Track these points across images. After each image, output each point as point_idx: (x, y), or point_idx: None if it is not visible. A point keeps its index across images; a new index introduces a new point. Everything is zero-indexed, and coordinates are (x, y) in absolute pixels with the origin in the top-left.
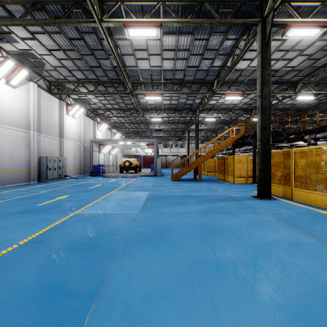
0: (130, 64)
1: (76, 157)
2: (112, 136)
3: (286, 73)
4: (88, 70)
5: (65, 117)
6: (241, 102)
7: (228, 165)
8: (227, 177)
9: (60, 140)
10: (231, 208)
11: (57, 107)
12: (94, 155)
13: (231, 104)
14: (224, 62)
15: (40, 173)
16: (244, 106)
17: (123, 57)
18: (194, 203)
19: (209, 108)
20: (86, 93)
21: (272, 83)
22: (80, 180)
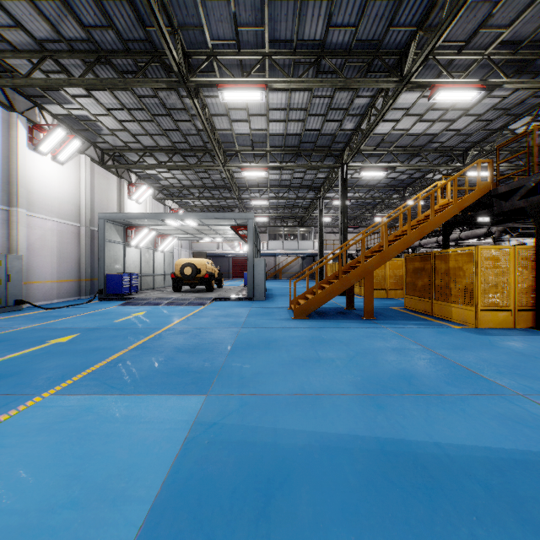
0: None
1: (66, 254)
2: None
3: None
4: None
5: (24, 155)
6: (449, 130)
7: (447, 276)
8: (445, 306)
9: (9, 212)
10: None
11: None
12: (111, 251)
13: (425, 134)
14: None
15: None
16: (451, 141)
17: None
18: None
19: (372, 146)
20: (63, 81)
21: None
22: (53, 313)
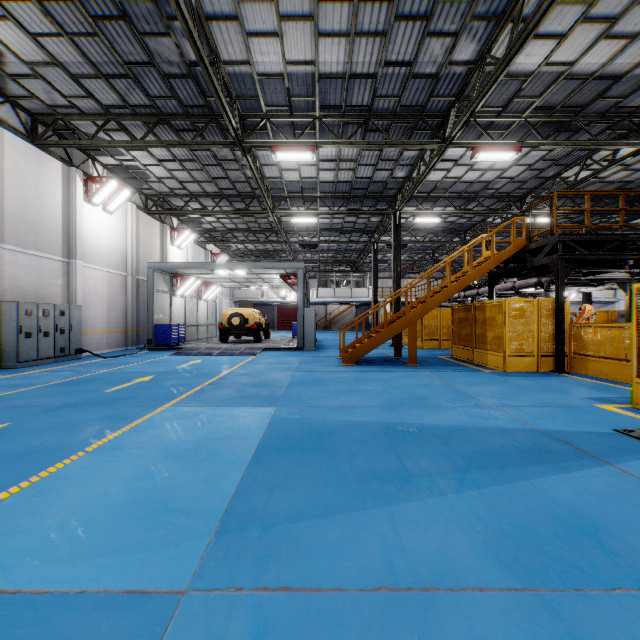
0: (230, 54)
1: (114, 304)
2: (208, 260)
3: (637, 87)
4: (123, 76)
5: (80, 208)
6: (502, 178)
7: (484, 325)
8: (482, 354)
9: (67, 264)
10: (637, 529)
11: (58, 180)
12: (159, 301)
13: (478, 182)
14: (484, 48)
15: (1, 346)
16: (507, 188)
17: (210, 30)
18: (444, 480)
19: (426, 192)
20: (126, 143)
21: (592, 117)
22: (114, 361)
